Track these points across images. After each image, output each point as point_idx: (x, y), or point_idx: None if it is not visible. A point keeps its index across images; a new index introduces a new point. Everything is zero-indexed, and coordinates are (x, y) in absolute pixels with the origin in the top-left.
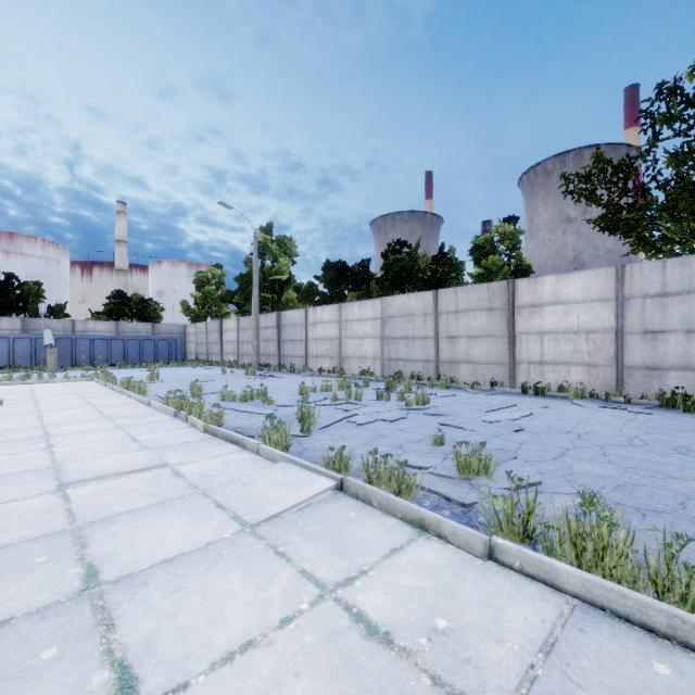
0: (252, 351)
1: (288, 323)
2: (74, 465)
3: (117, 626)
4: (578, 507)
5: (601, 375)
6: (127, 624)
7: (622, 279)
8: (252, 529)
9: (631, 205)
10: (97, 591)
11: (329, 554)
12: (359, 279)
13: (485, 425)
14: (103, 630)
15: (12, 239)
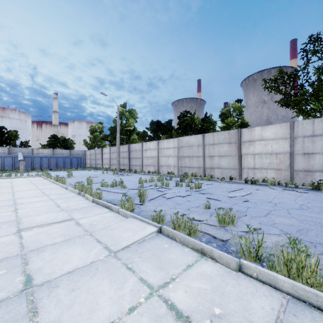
0: (116, 163)
1: (133, 149)
2: (26, 219)
3: (39, 312)
4: (281, 242)
5: (283, 174)
6: (44, 312)
7: (293, 128)
8: (114, 254)
9: (296, 94)
10: (30, 291)
11: (155, 268)
12: (167, 129)
13: (229, 198)
14: (31, 315)
15: (4, 110)
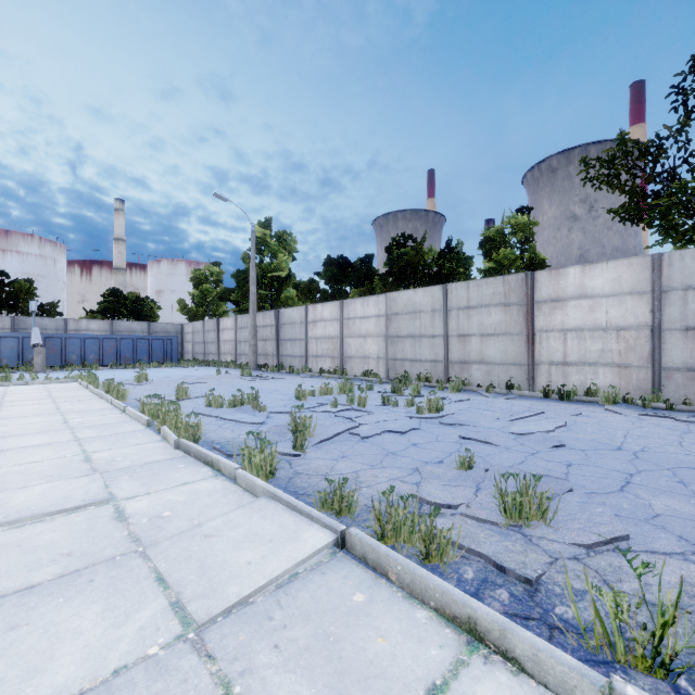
0: (249, 350)
1: (287, 321)
2: None
3: None
4: None
5: (634, 377)
6: None
7: (660, 269)
8: (198, 633)
9: (657, 192)
10: None
11: None
12: (362, 275)
13: (515, 438)
14: None
15: (8, 237)
